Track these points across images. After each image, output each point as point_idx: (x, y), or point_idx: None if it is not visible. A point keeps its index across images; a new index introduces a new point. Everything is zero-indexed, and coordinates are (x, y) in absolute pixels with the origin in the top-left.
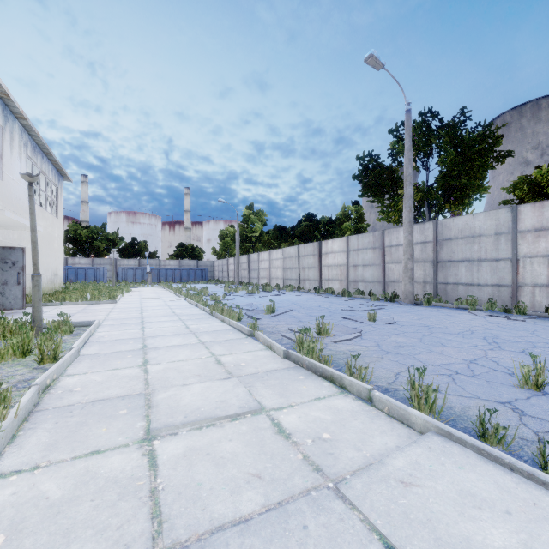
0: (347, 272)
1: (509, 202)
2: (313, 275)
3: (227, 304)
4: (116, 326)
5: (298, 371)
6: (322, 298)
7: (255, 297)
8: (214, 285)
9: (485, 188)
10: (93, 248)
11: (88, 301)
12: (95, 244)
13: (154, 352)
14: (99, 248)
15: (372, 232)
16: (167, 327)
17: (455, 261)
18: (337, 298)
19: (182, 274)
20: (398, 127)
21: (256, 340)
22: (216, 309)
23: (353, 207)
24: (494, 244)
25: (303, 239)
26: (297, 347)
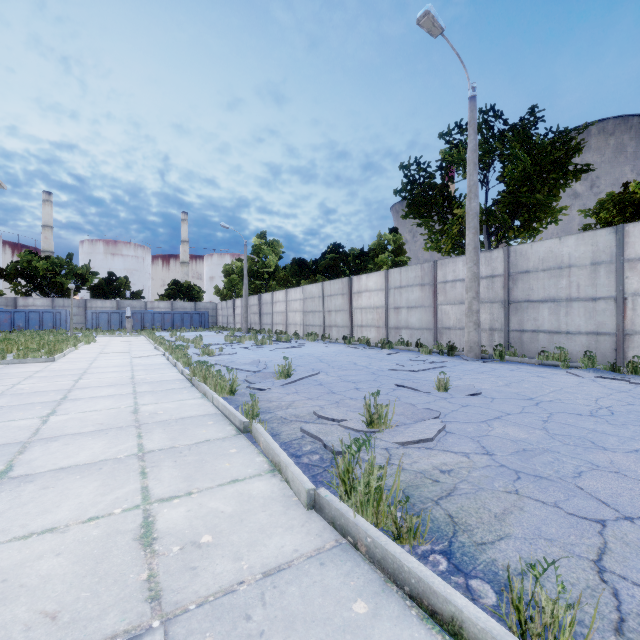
0: (387, 316)
1: (591, 228)
2: (342, 321)
3: (222, 361)
4: (2, 410)
5: (346, 572)
6: (356, 351)
7: (265, 349)
8: (215, 333)
9: (560, 209)
10: (54, 285)
11: (6, 359)
12: (57, 280)
13: (10, 493)
14: (63, 285)
15: (420, 264)
16: (99, 410)
17: (535, 301)
18: (376, 351)
19: (174, 320)
20: (451, 130)
21: (252, 442)
22: (198, 373)
23: (391, 235)
24: (590, 277)
25: (328, 275)
26: (339, 485)
